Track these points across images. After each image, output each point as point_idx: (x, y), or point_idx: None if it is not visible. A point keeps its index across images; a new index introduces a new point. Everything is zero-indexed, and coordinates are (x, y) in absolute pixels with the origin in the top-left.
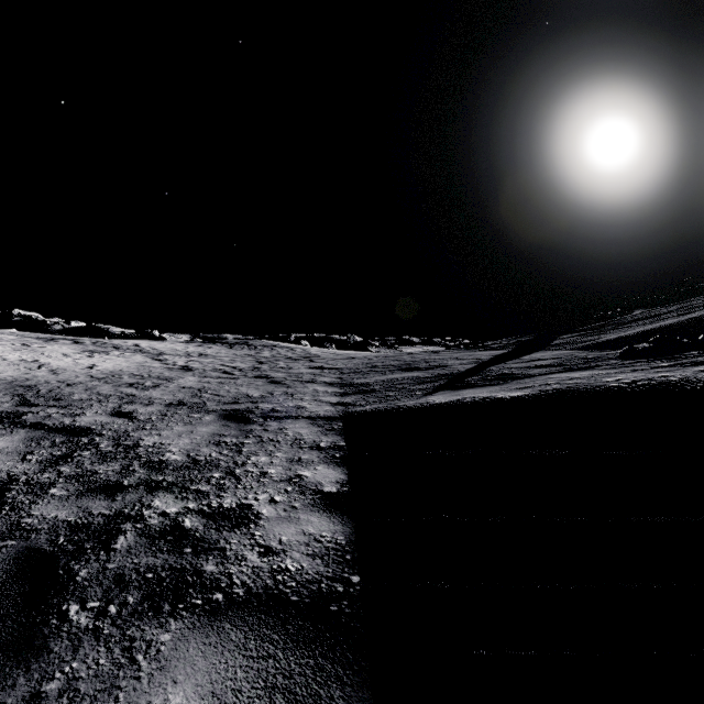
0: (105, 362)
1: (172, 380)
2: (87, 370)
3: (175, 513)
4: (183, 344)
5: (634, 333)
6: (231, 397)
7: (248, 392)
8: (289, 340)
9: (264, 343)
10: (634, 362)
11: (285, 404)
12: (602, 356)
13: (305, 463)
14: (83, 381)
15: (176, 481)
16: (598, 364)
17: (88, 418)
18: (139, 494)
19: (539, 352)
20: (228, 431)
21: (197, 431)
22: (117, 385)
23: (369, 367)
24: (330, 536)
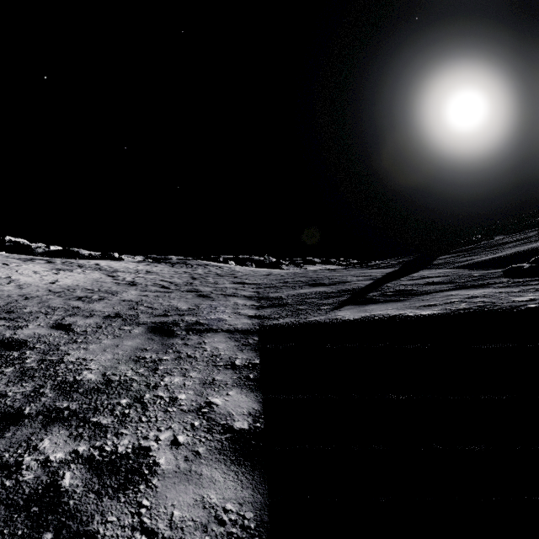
0: (66, 278)
1: (116, 293)
2: (49, 285)
3: (59, 461)
4: (134, 264)
5: (507, 255)
6: (162, 310)
7: (177, 304)
8: (219, 260)
9: (199, 263)
10: (526, 280)
11: (208, 316)
12: (487, 275)
13: (217, 386)
14: (40, 294)
15: (79, 409)
16: (489, 282)
17: (29, 330)
18: (32, 428)
19: (424, 270)
20: (150, 345)
21: (122, 345)
22: (67, 298)
23: (281, 283)
24: (236, 510)
